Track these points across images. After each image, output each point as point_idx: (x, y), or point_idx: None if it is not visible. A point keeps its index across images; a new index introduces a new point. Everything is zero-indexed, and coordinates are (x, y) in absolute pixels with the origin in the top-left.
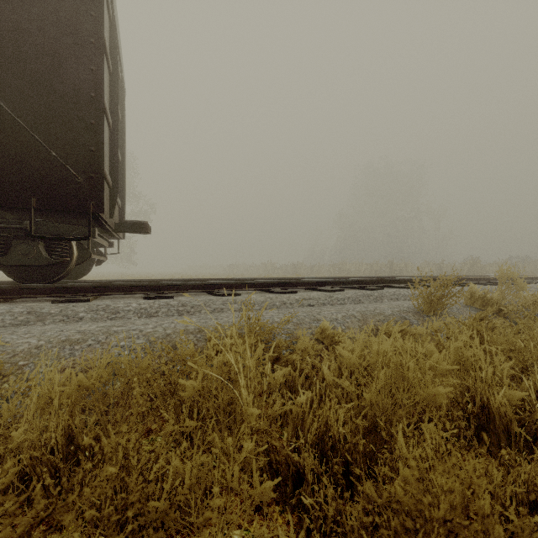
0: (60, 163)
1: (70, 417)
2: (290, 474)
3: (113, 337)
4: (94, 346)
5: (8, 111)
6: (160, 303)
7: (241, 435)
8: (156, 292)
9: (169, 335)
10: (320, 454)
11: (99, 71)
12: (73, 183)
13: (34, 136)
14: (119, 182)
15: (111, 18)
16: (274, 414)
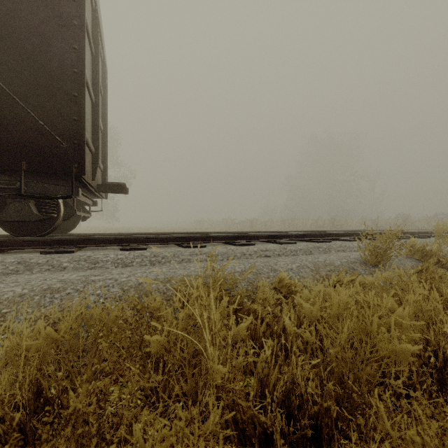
0: (47, 131)
1: (38, 370)
2: (256, 435)
3: (90, 286)
4: (72, 295)
5: (1, 84)
6: (134, 254)
7: (206, 389)
8: (132, 245)
9: (141, 284)
10: (286, 411)
11: (81, 49)
12: (58, 148)
13: (23, 107)
14: (102, 150)
15: (93, 6)
16: (238, 366)
